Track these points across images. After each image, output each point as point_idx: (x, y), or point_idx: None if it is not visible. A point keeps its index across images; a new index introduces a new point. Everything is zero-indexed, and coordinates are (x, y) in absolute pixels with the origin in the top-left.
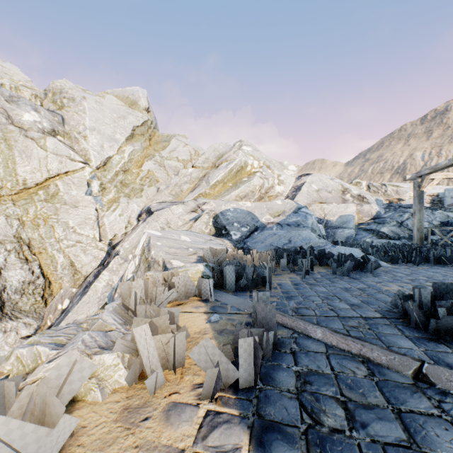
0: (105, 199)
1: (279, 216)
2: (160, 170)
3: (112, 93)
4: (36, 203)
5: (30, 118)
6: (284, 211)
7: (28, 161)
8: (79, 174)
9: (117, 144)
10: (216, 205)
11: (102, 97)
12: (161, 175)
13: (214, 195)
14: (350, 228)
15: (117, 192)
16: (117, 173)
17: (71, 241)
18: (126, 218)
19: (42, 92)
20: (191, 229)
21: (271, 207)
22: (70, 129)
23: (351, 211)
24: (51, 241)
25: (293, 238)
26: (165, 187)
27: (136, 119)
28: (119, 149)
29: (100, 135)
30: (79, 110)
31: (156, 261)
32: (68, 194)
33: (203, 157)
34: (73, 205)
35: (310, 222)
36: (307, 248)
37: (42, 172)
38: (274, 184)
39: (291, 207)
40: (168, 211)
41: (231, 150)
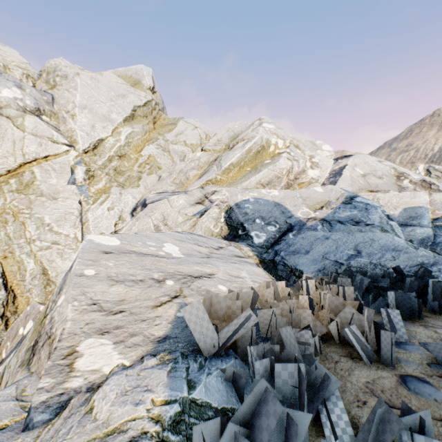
0: (93, 189)
1: (323, 209)
2: (163, 155)
3: (114, 73)
4: (5, 194)
5: (10, 94)
6: (328, 201)
7: (0, 143)
8: (62, 159)
9: (112, 125)
10: (230, 194)
11: (99, 74)
12: (164, 162)
13: (228, 181)
14: (423, 226)
15: (108, 181)
16: (110, 158)
17: (45, 241)
18: (116, 212)
19: (36, 73)
20: (194, 228)
21: (308, 195)
22: (59, 109)
23: (422, 202)
24: (20, 241)
25: (362, 245)
26: (168, 175)
27: (137, 99)
28: (114, 130)
29: (92, 114)
30: (71, 87)
31: (50, 336)
32: (46, 183)
33: (214, 139)
34: (52, 197)
35: (376, 218)
36: (417, 273)
37: (15, 156)
38: (305, 167)
39: (339, 196)
40: (165, 203)
41: (248, 128)
